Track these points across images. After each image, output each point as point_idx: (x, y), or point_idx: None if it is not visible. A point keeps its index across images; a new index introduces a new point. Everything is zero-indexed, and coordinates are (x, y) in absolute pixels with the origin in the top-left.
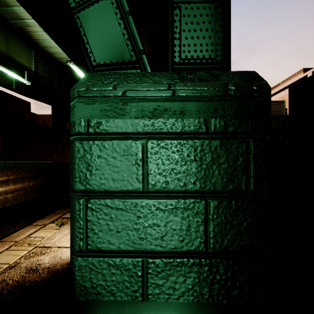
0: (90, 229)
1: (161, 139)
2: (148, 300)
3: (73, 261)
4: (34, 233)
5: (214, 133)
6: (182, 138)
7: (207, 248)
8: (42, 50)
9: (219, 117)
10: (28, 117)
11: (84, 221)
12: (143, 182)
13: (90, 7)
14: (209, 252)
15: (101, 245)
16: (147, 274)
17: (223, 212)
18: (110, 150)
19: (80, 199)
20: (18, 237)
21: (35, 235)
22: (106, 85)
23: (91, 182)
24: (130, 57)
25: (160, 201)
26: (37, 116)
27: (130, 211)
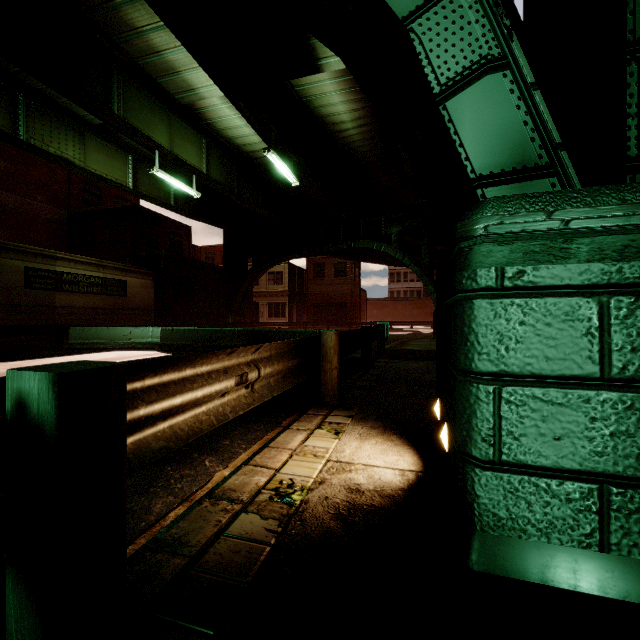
0: (506, 431)
1: (637, 295)
2: (613, 553)
3: (472, 477)
4: (306, 441)
5: None
6: None
7: None
8: (218, 136)
9: None
10: (188, 252)
11: (497, 418)
12: (603, 364)
13: (464, 89)
14: None
15: (526, 457)
16: (611, 511)
17: None
18: (540, 313)
19: (489, 386)
20: (290, 444)
21: (311, 443)
22: (534, 213)
23: (508, 361)
24: (537, 158)
25: (636, 395)
26: (196, 248)
27: (578, 408)
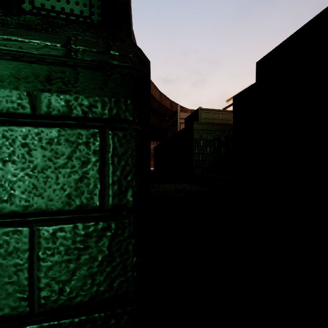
0: None
1: None
2: None
3: None
4: None
5: (45, 116)
6: None
7: (33, 308)
8: None
9: (54, 90)
10: None
11: None
12: None
13: None
14: (37, 313)
15: None
16: None
17: (62, 244)
18: None
19: None
20: None
21: None
22: None
23: None
24: None
25: None
26: None
27: None
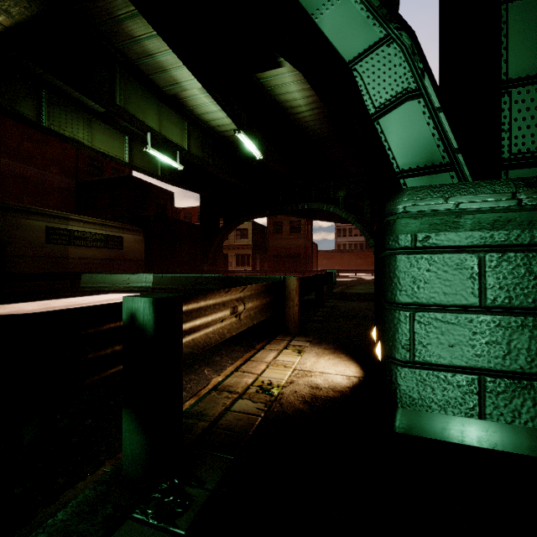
0: (417, 341)
1: (503, 252)
2: (487, 420)
3: (396, 372)
4: (277, 357)
5: None
6: (530, 250)
7: None
8: (197, 119)
9: None
10: (171, 213)
11: (411, 333)
12: (481, 297)
13: (391, 110)
14: None
15: (431, 358)
16: (486, 393)
17: None
18: (440, 264)
19: (407, 312)
20: (266, 359)
21: (281, 358)
22: (436, 199)
23: (419, 295)
24: (441, 158)
25: (502, 317)
26: (176, 210)
27: (465, 326)
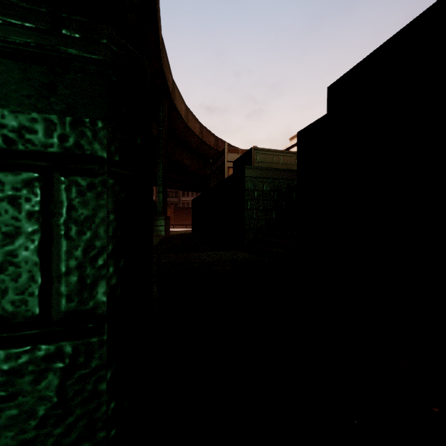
0: None
1: None
2: None
3: None
4: None
5: None
6: None
7: None
8: None
9: None
10: None
11: None
12: None
13: None
14: None
15: None
16: None
17: None
18: None
19: None
20: None
21: None
22: None
23: None
24: None
25: None
26: None
27: None
